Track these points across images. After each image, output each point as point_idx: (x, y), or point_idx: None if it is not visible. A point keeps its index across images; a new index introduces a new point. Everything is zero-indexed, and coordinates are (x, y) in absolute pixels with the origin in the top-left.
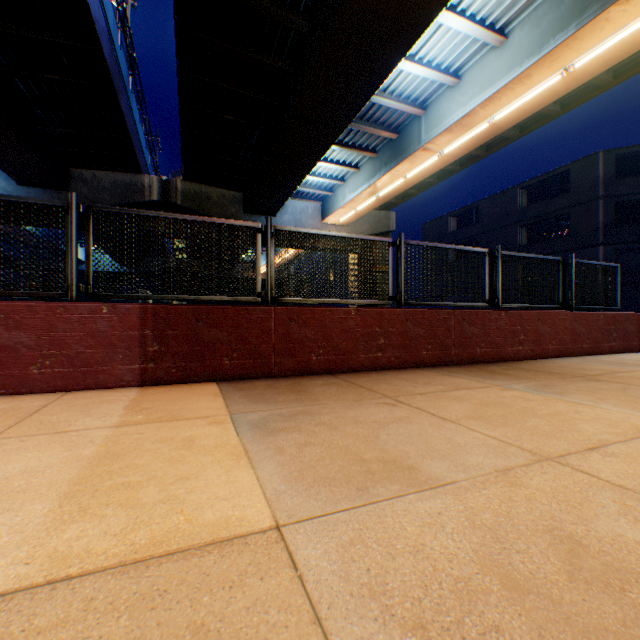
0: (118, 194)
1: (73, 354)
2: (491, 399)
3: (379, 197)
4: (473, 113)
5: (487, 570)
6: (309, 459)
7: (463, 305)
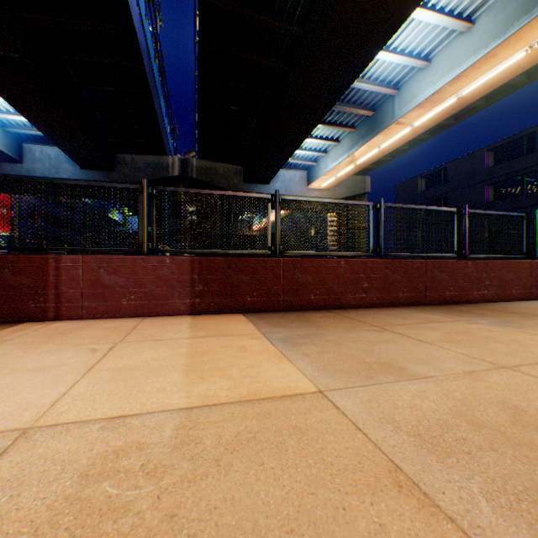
0: (150, 172)
1: (148, 291)
2: (459, 329)
3: (356, 165)
4: (442, 90)
5: (457, 417)
6: (328, 360)
7: (434, 256)
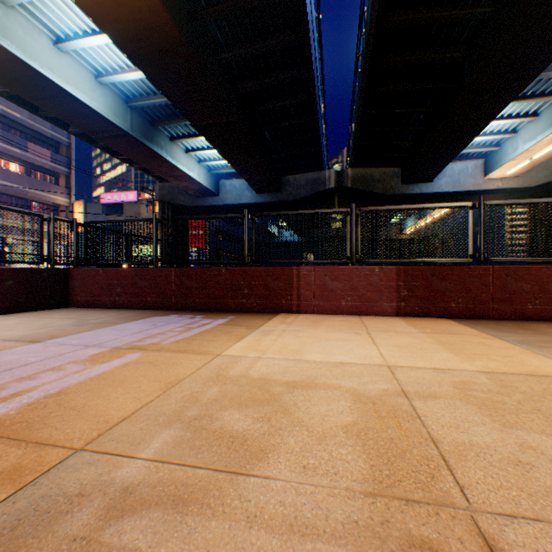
0: (308, 188)
1: (360, 295)
2: None
3: None
4: None
5: None
6: None
7: None
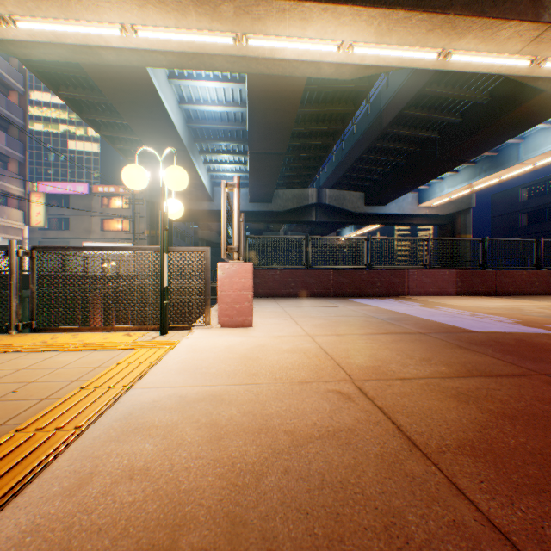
0: (295, 202)
1: (438, 285)
2: None
3: (472, 189)
4: None
5: None
6: None
7: None
